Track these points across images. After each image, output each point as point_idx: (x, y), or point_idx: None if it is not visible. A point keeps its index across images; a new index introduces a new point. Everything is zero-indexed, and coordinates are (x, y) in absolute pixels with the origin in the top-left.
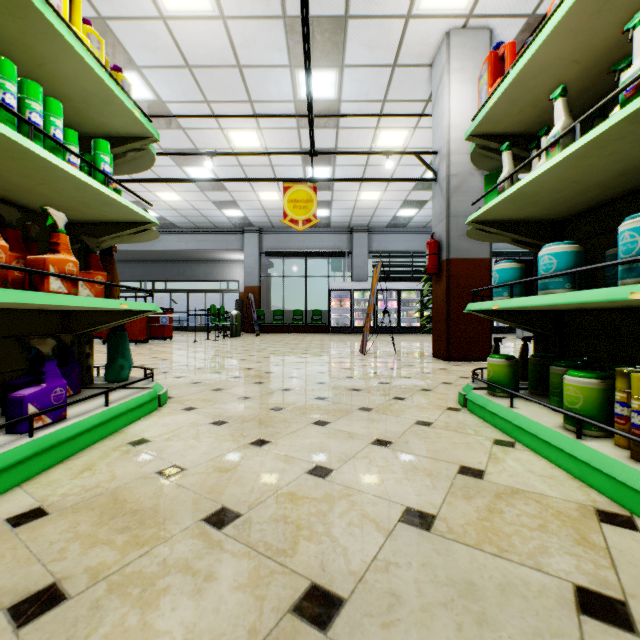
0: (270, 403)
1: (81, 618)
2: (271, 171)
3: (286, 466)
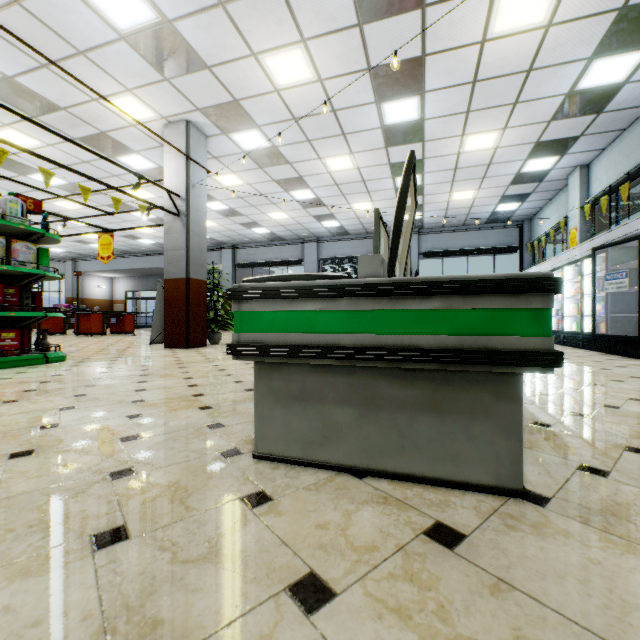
0: None
1: None
2: None
3: None
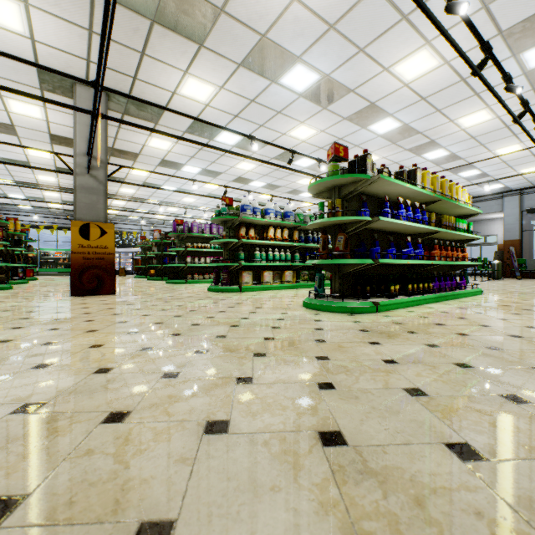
0: (528, 297)
1: (496, 303)
2: (532, 157)
3: (533, 302)
